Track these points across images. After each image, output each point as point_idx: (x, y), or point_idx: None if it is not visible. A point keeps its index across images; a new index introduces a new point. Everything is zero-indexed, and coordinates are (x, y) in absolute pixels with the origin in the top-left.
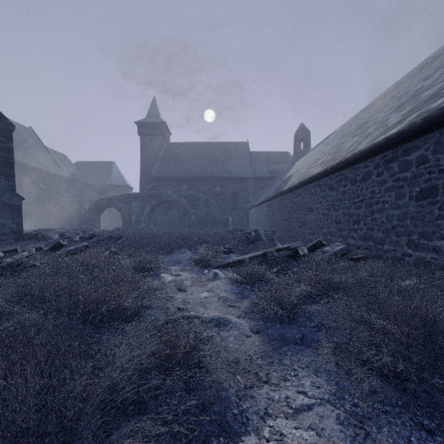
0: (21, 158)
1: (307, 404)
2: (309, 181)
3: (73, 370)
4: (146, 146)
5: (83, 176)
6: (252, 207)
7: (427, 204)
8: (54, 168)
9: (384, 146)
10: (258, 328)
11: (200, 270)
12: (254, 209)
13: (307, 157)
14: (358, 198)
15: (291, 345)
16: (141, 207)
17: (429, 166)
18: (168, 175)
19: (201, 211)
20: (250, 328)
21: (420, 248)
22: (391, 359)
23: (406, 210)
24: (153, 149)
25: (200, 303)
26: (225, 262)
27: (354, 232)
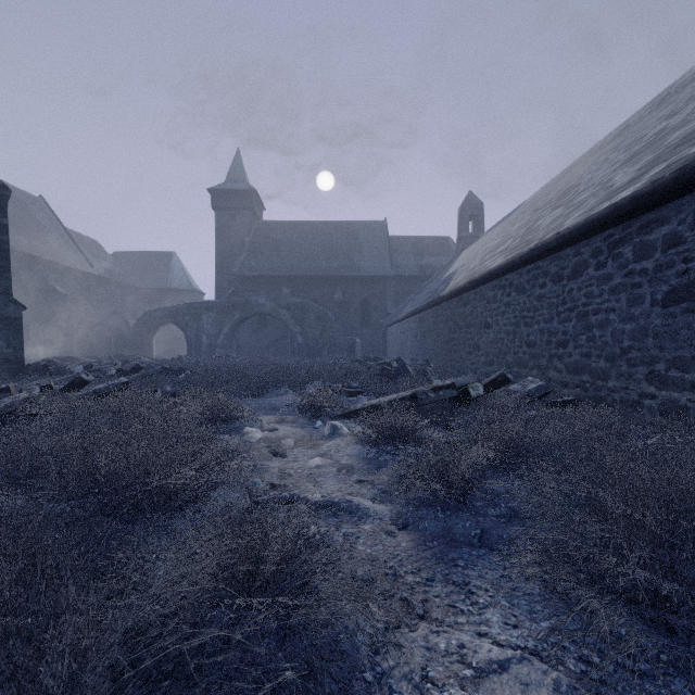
0: (25, 245)
1: (499, 660)
2: (484, 279)
3: (62, 606)
4: (224, 227)
5: (125, 275)
6: (393, 324)
7: (682, 312)
8: (79, 262)
9: (609, 219)
10: (406, 518)
11: (310, 422)
12: (395, 326)
13: (480, 243)
14: (564, 304)
15: (463, 547)
16: (218, 323)
17: (684, 249)
18: (261, 273)
19: (312, 329)
20: (392, 518)
21: (669, 384)
22: (643, 575)
23: (646, 323)
24: (236, 232)
25: (308, 476)
26: (350, 409)
27: (558, 360)
